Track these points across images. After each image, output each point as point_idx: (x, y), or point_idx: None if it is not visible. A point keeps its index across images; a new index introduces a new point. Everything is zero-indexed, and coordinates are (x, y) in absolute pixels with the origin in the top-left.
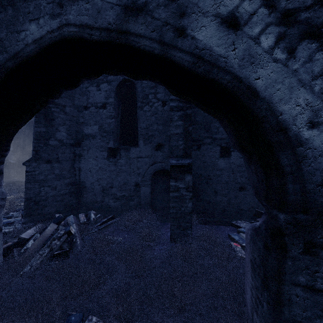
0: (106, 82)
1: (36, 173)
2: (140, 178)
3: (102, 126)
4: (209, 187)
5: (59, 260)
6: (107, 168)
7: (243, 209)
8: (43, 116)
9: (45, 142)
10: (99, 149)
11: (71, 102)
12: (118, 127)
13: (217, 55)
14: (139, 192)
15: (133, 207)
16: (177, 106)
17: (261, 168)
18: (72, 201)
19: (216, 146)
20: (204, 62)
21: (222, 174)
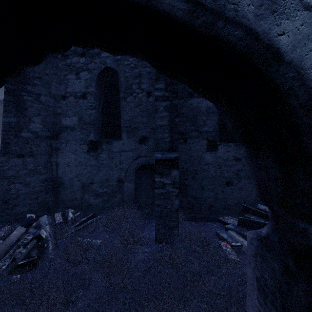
0: (86, 70)
1: (4, 168)
2: (123, 174)
3: (81, 118)
4: (196, 183)
5: (20, 275)
6: (87, 163)
7: (230, 204)
8: (13, 105)
9: (16, 133)
10: (79, 142)
11: (47, 91)
12: (100, 119)
13: (224, 1)
14: (122, 188)
15: (116, 204)
16: (162, 96)
17: (275, 162)
18: (49, 198)
19: (203, 139)
20: (205, 11)
21: (209, 168)
